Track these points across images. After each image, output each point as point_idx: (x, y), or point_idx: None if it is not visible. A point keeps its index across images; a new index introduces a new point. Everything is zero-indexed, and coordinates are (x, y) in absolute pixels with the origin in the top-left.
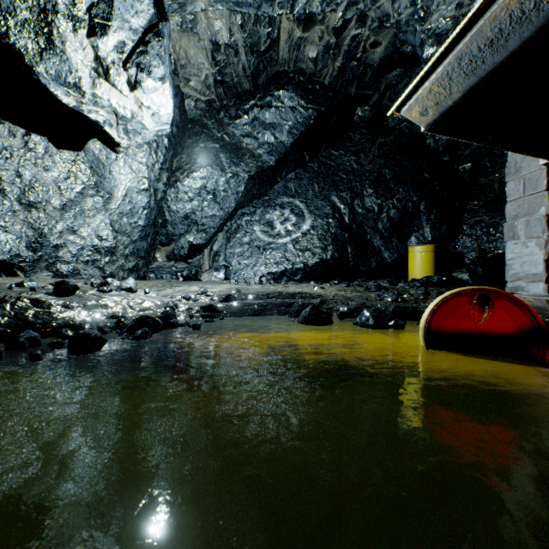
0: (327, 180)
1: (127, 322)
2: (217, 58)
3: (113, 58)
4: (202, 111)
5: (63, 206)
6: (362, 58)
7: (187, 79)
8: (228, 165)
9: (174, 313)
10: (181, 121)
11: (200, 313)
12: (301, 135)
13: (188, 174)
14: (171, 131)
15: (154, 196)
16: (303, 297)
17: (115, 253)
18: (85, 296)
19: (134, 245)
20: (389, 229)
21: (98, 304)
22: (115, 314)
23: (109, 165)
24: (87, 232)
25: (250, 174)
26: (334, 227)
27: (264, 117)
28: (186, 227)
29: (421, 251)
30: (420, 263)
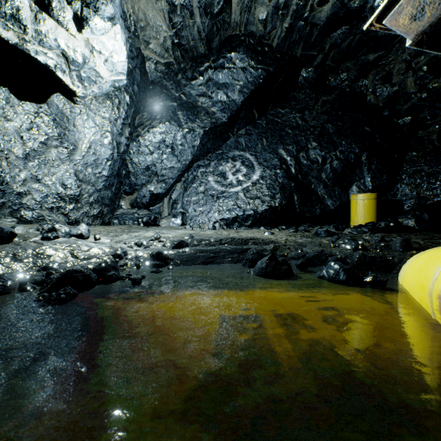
0: (274, 135)
1: (54, 276)
2: (174, 20)
3: None
4: (161, 73)
5: (26, 155)
6: (309, 17)
7: (147, 42)
8: (185, 122)
9: (114, 264)
10: (142, 81)
11: (149, 261)
12: (251, 94)
13: (148, 129)
14: (132, 89)
15: (117, 149)
16: (255, 243)
17: (79, 201)
18: (23, 243)
19: (98, 194)
20: (331, 179)
21: (33, 252)
22: (48, 265)
23: (73, 118)
24: (52, 180)
25: (205, 129)
26: (281, 177)
27: (217, 77)
28: (147, 178)
29: (364, 199)
30: (363, 210)
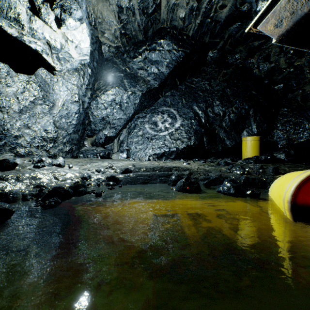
0: (190, 96)
1: (45, 191)
2: (121, 18)
3: (42, 0)
4: (112, 53)
5: (21, 110)
6: (214, 16)
7: (103, 32)
8: (129, 87)
9: (83, 183)
10: (99, 59)
11: (105, 182)
12: (174, 68)
13: (104, 92)
14: (92, 65)
15: (82, 106)
16: (177, 170)
17: (56, 141)
18: (22, 170)
19: (69, 136)
20: (229, 126)
21: (29, 176)
22: (40, 184)
23: (52, 85)
24: (38, 127)
25: (143, 92)
26: (195, 125)
27: (151, 56)
28: (103, 125)
29: (251, 140)
30: (250, 148)
